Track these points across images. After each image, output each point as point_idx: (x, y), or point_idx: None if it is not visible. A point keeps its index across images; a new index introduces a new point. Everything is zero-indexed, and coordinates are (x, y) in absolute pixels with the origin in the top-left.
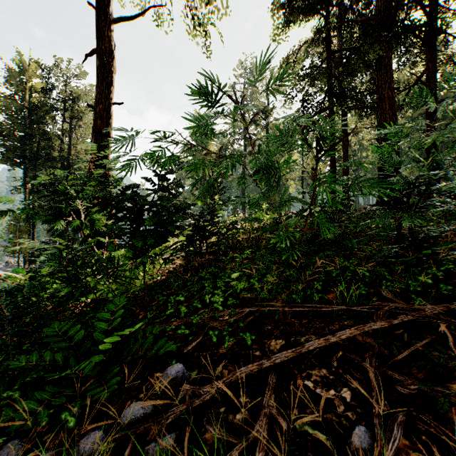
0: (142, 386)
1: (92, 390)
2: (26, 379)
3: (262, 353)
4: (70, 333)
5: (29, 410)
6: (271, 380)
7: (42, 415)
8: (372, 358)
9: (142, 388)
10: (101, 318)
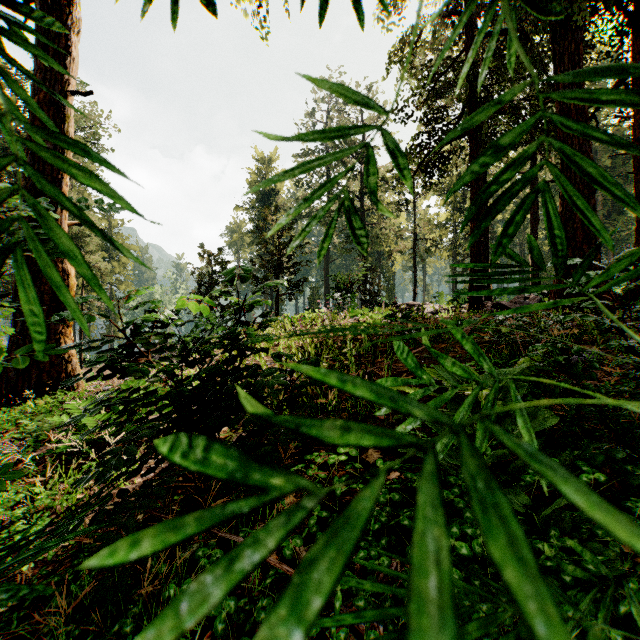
0: None
1: None
2: None
3: None
4: None
5: None
6: None
7: None
8: None
9: None
10: None
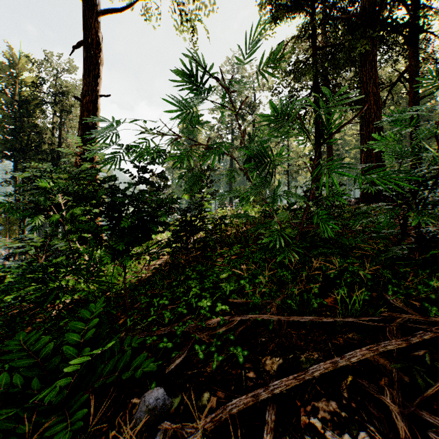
0: (115, 417)
1: (52, 428)
2: None
3: (256, 374)
4: (37, 346)
5: None
6: (269, 416)
7: None
8: (392, 390)
9: (114, 420)
10: (73, 328)
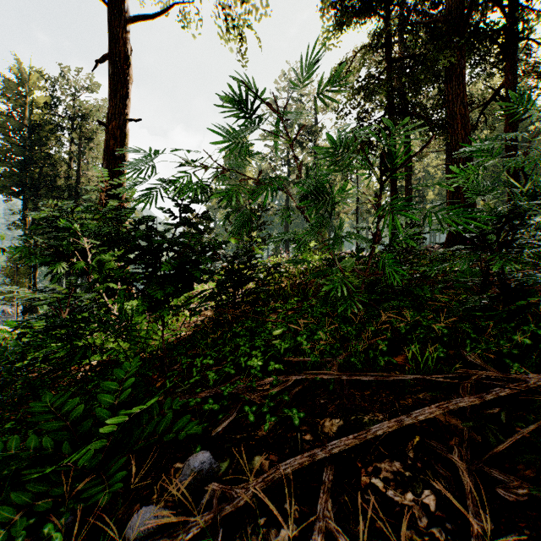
0: (157, 482)
1: (89, 490)
2: (3, 472)
3: (314, 436)
4: (66, 408)
5: (2, 520)
6: (326, 477)
7: (18, 527)
8: (461, 448)
9: (155, 485)
10: (106, 389)
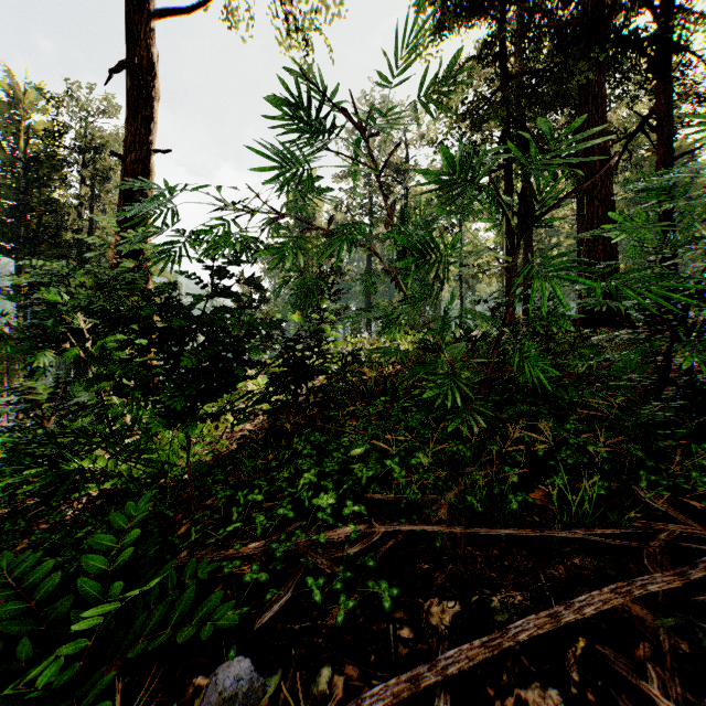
0: None
1: None
2: None
3: (415, 632)
4: (32, 578)
5: None
6: None
7: None
8: (661, 670)
9: None
10: (96, 547)
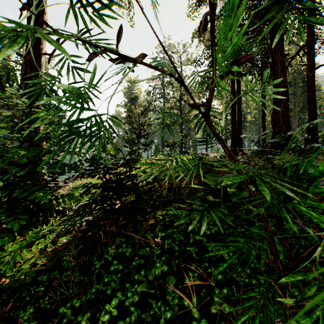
0: None
1: None
2: None
3: None
4: None
5: None
6: None
7: None
8: None
9: None
10: None
